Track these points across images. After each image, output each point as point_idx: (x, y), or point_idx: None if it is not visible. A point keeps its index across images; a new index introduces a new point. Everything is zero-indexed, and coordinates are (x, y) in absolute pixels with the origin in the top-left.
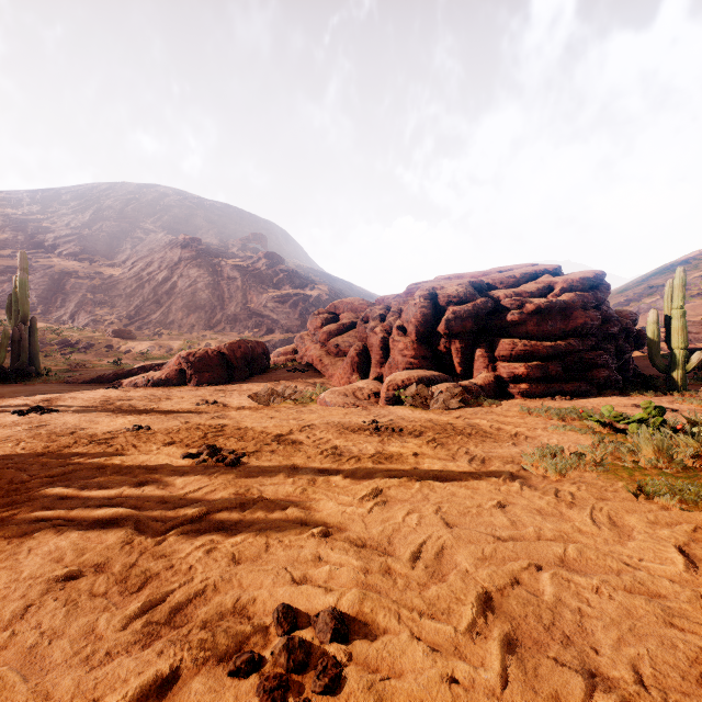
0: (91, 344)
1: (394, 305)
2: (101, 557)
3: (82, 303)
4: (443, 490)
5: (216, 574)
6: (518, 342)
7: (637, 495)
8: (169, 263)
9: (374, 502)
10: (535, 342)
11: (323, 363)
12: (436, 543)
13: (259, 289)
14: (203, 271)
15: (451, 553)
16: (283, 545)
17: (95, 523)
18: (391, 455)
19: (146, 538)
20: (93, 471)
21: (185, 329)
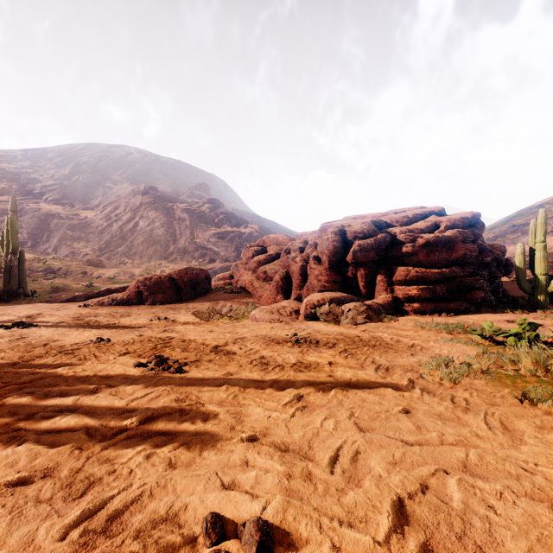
0: (70, 271)
1: (311, 239)
2: (51, 462)
3: (63, 238)
4: (355, 396)
5: (153, 479)
6: (411, 269)
7: (522, 401)
8: (132, 207)
9: (296, 408)
10: (425, 269)
11: (253, 286)
12: (351, 448)
13: (203, 227)
14: (159, 213)
15: (365, 457)
16: (215, 450)
17: (52, 428)
18: (309, 364)
19: (94, 442)
20: (58, 378)
21: (145, 259)
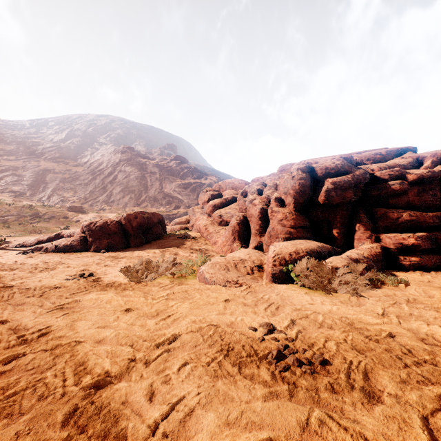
0: (53, 216)
1: (269, 181)
2: None
3: (56, 189)
4: None
5: None
6: (402, 212)
7: None
8: (113, 163)
9: None
10: (420, 212)
11: (208, 231)
12: None
13: (170, 179)
14: (134, 168)
15: None
16: None
17: None
18: None
19: None
20: None
21: (121, 206)
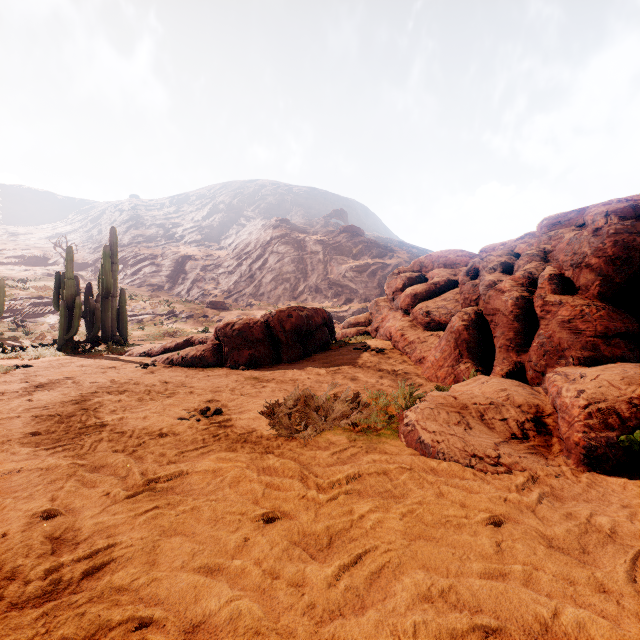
0: (191, 315)
1: (527, 246)
2: None
3: (196, 280)
4: None
5: None
6: None
7: None
8: (262, 243)
9: None
10: None
11: (405, 339)
12: None
13: (339, 260)
14: (289, 247)
15: None
16: None
17: None
18: None
19: None
20: None
21: (273, 300)
